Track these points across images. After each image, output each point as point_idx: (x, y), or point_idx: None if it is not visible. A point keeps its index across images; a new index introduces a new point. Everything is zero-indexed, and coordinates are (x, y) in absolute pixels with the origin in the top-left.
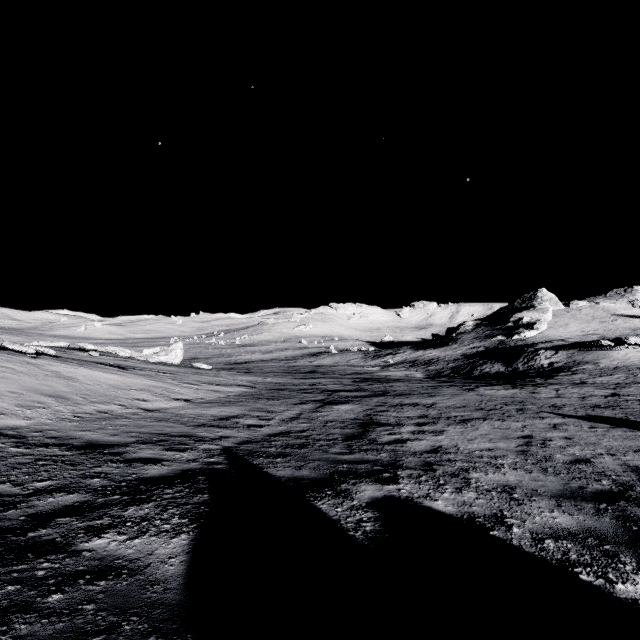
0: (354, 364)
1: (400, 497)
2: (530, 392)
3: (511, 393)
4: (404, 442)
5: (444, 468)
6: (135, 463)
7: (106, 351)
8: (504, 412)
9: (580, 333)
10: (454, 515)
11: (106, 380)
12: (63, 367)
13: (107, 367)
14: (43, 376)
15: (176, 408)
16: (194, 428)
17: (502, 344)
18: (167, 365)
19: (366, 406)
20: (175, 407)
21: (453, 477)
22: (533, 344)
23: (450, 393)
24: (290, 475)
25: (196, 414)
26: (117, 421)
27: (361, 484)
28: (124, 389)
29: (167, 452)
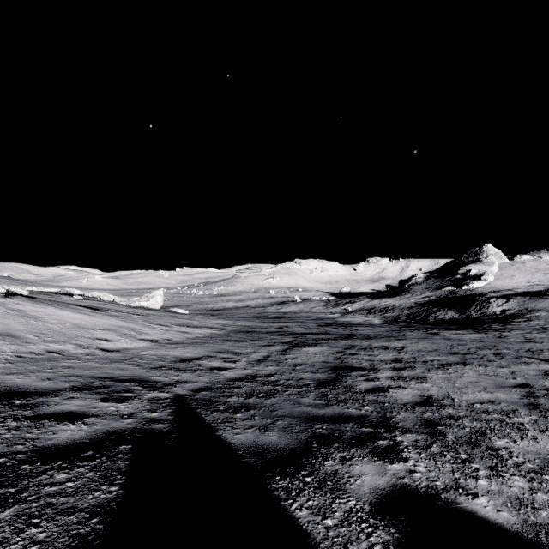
0: (317, 311)
1: (418, 489)
2: (497, 336)
3: (478, 337)
4: (386, 390)
5: (454, 430)
6: (46, 421)
7: (92, 296)
8: (482, 356)
9: (526, 284)
10: (523, 534)
11: (72, 319)
12: (31, 306)
13: (81, 308)
14: (3, 314)
15: (139, 348)
16: (149, 371)
17: (452, 294)
18: (146, 309)
19: (335, 349)
20: (138, 347)
21: (474, 446)
22: (483, 293)
23: (416, 337)
24: (251, 443)
25: (158, 355)
26: (63, 362)
27: (353, 461)
28: (88, 328)
29: (100, 403)
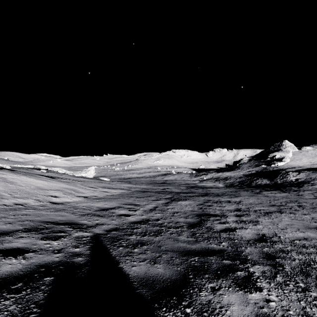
0: (185, 179)
1: None
2: (296, 195)
3: (285, 195)
4: (234, 230)
5: (288, 262)
6: None
7: (52, 170)
8: (290, 207)
9: (309, 163)
10: None
11: (36, 184)
12: (11, 175)
13: (42, 177)
14: None
15: (75, 202)
16: (79, 217)
17: (265, 169)
18: (84, 178)
19: (198, 202)
20: (75, 201)
21: (306, 276)
22: (284, 169)
23: (247, 195)
24: (144, 274)
25: (87, 206)
26: (23, 211)
27: (221, 291)
28: (45, 189)
29: (40, 241)
